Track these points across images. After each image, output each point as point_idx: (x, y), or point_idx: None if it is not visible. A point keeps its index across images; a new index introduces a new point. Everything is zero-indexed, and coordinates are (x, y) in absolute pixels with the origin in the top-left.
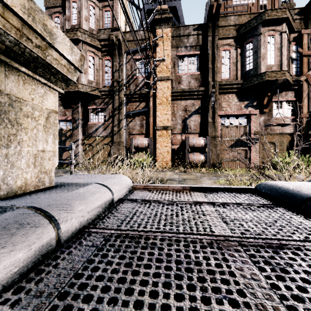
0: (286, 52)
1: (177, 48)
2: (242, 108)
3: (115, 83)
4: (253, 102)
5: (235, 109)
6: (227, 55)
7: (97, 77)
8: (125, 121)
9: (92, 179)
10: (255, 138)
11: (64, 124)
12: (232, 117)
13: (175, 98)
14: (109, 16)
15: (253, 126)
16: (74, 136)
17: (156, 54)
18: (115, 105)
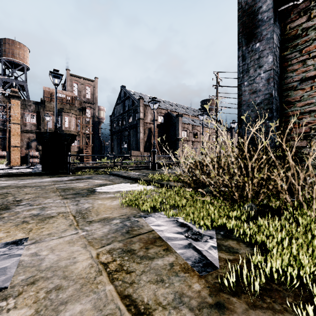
0: (74, 122)
1: (24, 110)
2: None
3: None
4: None
5: None
6: (51, 118)
7: None
8: None
9: None
10: None
11: None
12: None
13: (23, 133)
14: None
15: None
16: None
17: (11, 111)
18: None
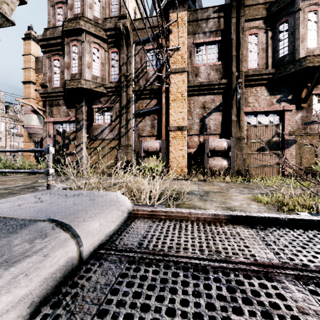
0: None
1: (194, 35)
2: (273, 103)
3: (123, 78)
4: (288, 96)
5: (265, 104)
6: (255, 40)
7: (102, 72)
8: (134, 121)
9: (54, 206)
10: (290, 140)
11: (67, 126)
12: (261, 115)
13: (191, 94)
14: (116, 3)
15: (288, 125)
16: (78, 139)
17: (169, 43)
18: (122, 103)
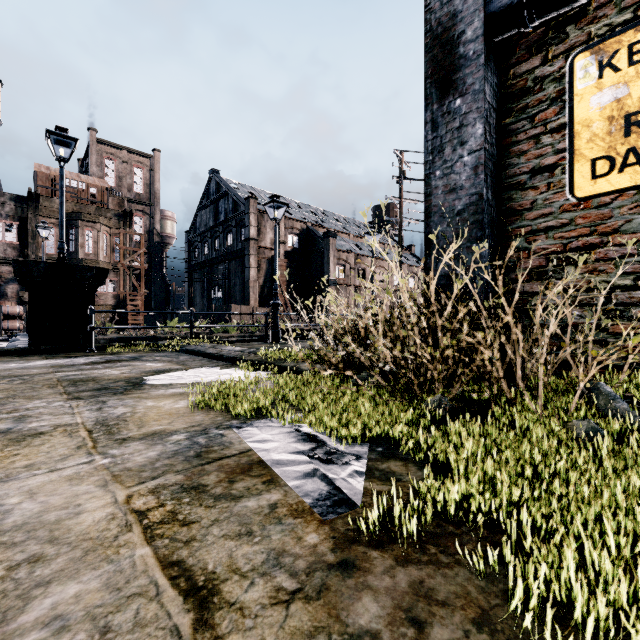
0: (107, 243)
1: None
2: None
3: None
4: None
5: None
6: (53, 232)
7: None
8: None
9: None
10: None
11: None
12: None
13: None
14: None
15: None
16: None
17: None
18: None
